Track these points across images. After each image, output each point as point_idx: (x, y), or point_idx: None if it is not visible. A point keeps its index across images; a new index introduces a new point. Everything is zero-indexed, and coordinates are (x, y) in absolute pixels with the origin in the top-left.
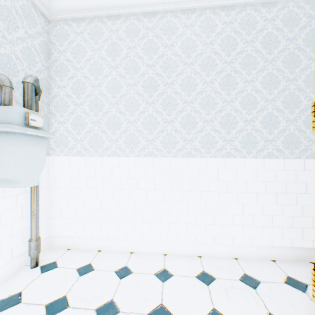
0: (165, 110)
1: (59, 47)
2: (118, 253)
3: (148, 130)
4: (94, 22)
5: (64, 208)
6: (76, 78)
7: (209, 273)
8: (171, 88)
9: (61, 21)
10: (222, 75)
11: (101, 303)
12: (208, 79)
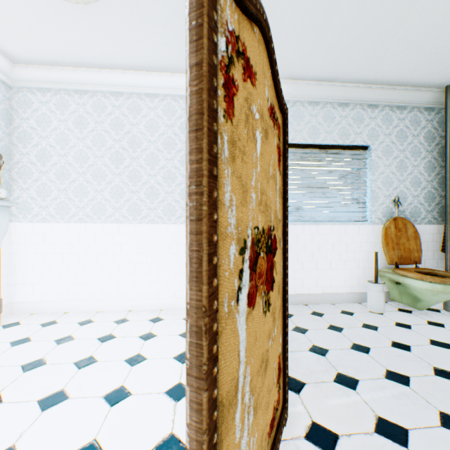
0: (131, 181)
1: (22, 113)
2: (85, 312)
3: (115, 199)
4: (61, 94)
5: (28, 274)
6: (41, 146)
7: (162, 317)
8: (137, 162)
9: (25, 89)
10: (182, 154)
11: (60, 337)
12: (170, 156)
